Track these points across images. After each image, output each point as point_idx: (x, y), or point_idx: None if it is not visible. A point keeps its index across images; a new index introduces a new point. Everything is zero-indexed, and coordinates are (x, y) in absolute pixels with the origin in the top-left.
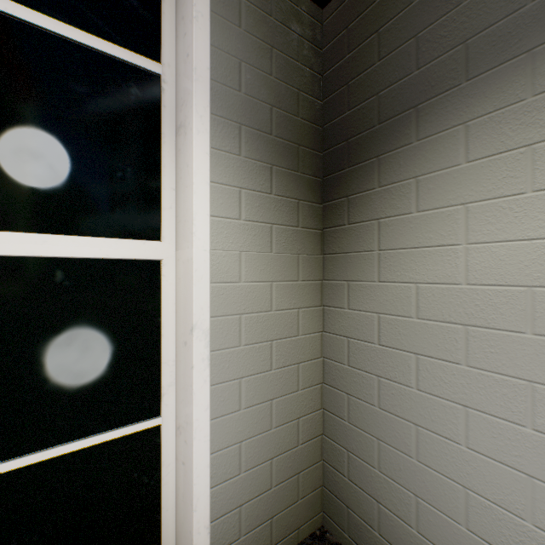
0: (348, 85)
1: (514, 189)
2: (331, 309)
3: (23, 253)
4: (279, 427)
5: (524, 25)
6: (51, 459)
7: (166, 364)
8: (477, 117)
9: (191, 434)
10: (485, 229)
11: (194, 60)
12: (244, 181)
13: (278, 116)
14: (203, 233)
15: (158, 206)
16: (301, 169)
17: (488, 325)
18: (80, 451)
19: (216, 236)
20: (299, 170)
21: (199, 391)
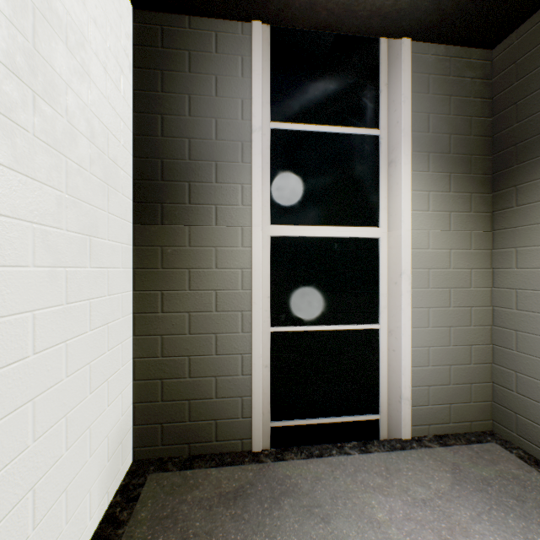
0: (516, 105)
1: None
2: (500, 270)
3: (325, 235)
4: (455, 346)
5: None
6: (333, 331)
7: (382, 295)
8: None
9: (400, 333)
10: None
11: (402, 125)
12: (431, 187)
13: (454, 140)
14: (407, 221)
15: (377, 208)
16: (472, 171)
17: None
18: (343, 331)
19: (414, 222)
20: (471, 173)
21: (405, 309)
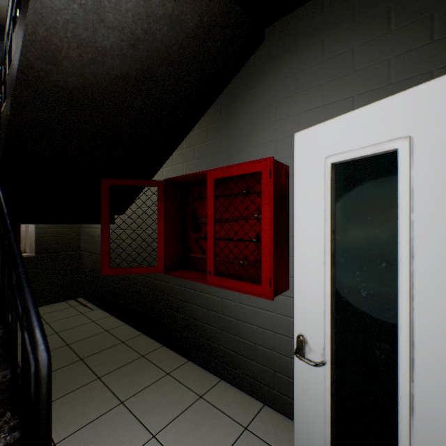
0: None
1: None
2: None
3: None
4: None
5: None
6: None
7: None
8: None
9: None
10: None
11: None
12: None
13: None
14: None
15: None
16: None
17: None
18: None
19: None
20: None
21: None
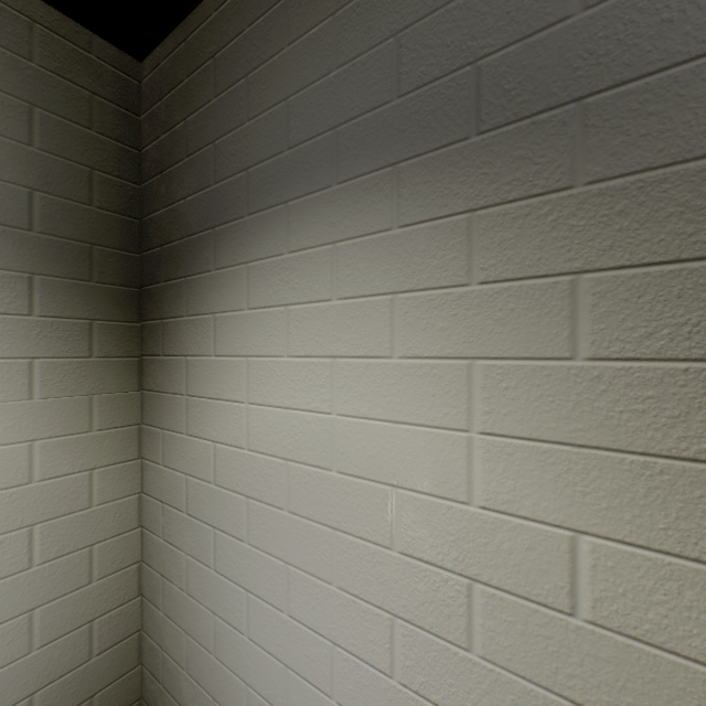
0: (163, 175)
1: (278, 350)
2: (149, 463)
3: None
4: (50, 644)
5: (284, 173)
6: None
7: None
8: (255, 259)
9: None
10: (260, 389)
11: None
12: None
13: (46, 203)
14: None
15: None
16: (97, 276)
17: (262, 498)
18: None
19: None
20: (93, 279)
21: None
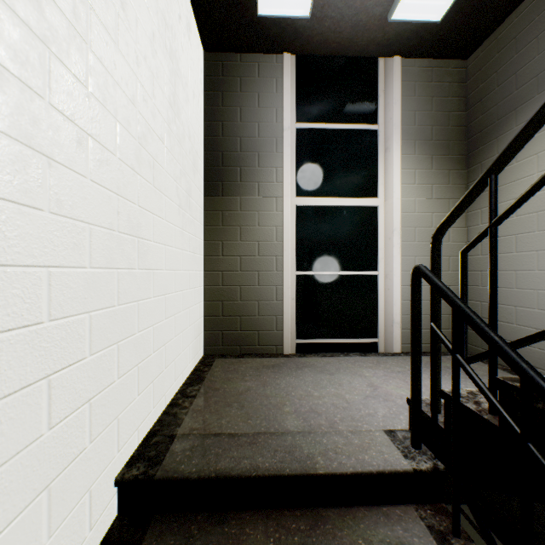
0: (481, 102)
1: None
2: (471, 228)
3: (336, 204)
4: None
5: None
6: (342, 275)
7: (380, 249)
8: None
9: (392, 274)
10: (544, 164)
11: (394, 121)
12: (417, 166)
13: (435, 130)
14: (398, 191)
15: (376, 184)
16: (450, 153)
17: None
18: (350, 276)
19: (403, 192)
20: (449, 154)
21: (396, 256)
